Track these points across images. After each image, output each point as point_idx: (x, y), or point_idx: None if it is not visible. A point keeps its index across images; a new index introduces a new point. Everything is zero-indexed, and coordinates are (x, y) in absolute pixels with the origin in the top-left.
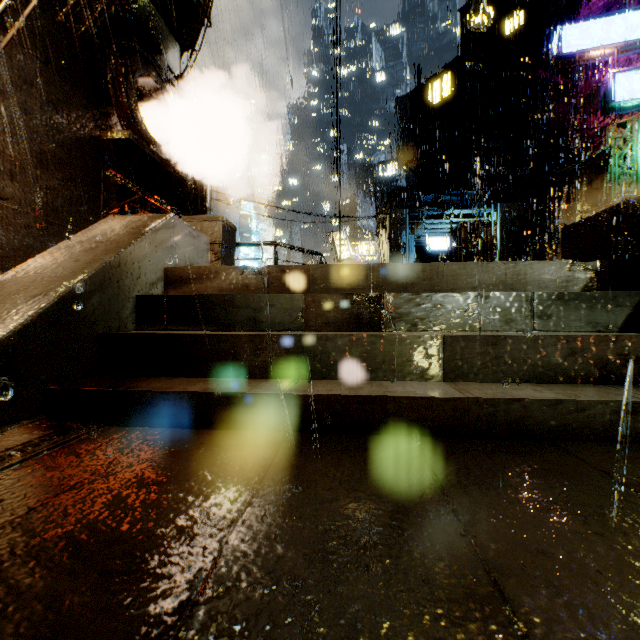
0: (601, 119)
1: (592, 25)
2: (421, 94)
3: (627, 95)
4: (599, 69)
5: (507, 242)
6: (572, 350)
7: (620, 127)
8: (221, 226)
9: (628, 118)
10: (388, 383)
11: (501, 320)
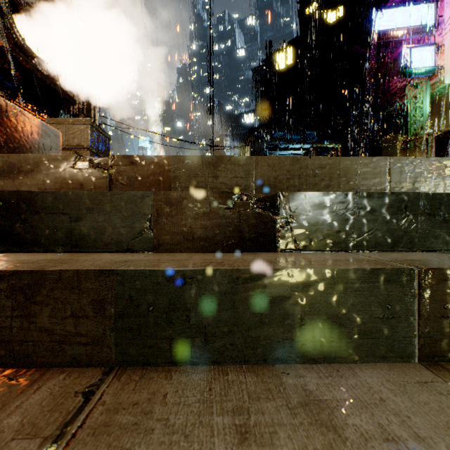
0: (398, 83)
1: (396, 12)
2: (271, 62)
3: (419, 64)
4: (396, 48)
5: None
6: None
7: (414, 87)
8: (89, 130)
9: (420, 81)
10: (318, 381)
11: None
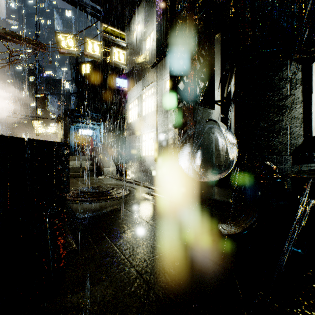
0: None
1: (124, 81)
2: (78, 66)
3: None
4: None
5: (105, 135)
6: (79, 169)
7: None
8: None
9: None
10: None
11: (73, 165)
